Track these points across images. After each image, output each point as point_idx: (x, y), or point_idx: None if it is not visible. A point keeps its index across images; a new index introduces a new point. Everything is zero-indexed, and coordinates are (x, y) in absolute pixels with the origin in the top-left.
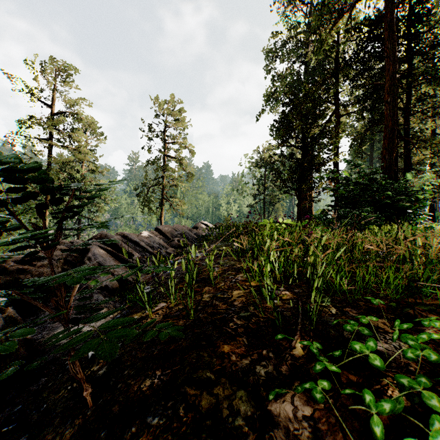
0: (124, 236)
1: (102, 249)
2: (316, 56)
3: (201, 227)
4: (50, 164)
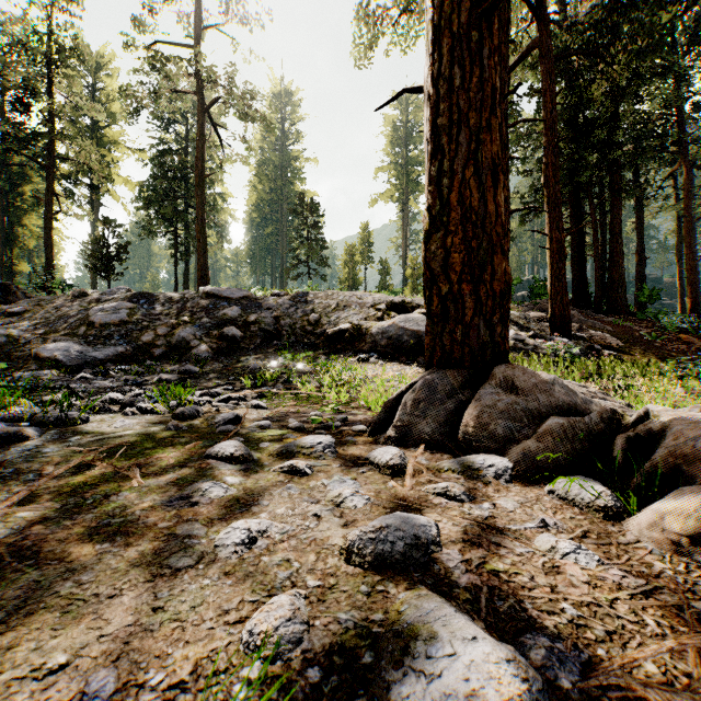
0: None
1: None
2: None
3: None
4: None
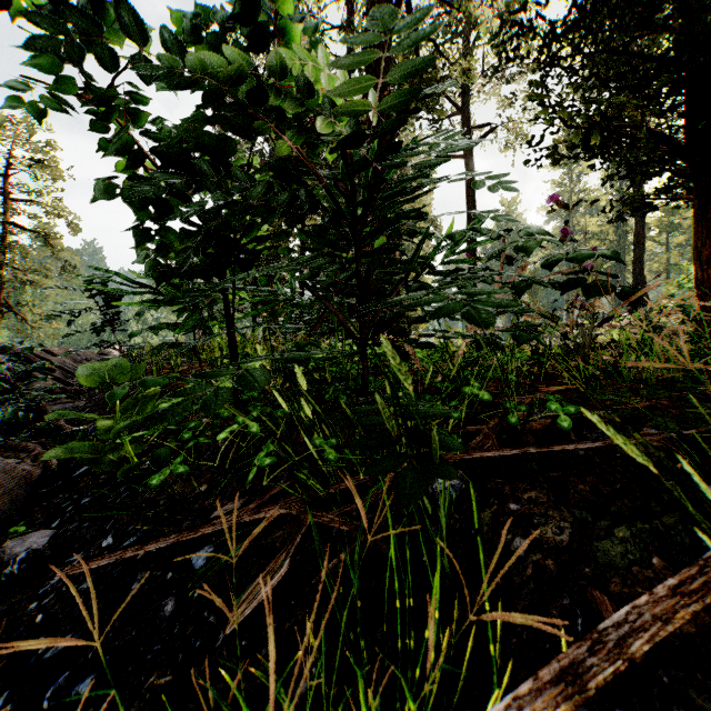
0: None
1: None
2: None
3: (113, 354)
4: None
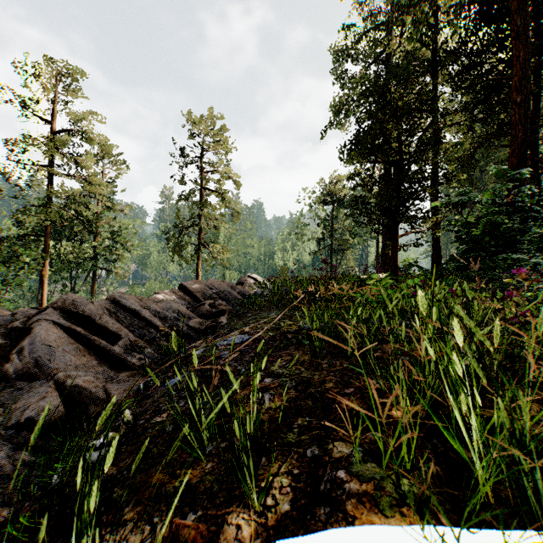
0: (114, 302)
1: (60, 329)
2: (410, 41)
3: (248, 283)
4: (51, 199)
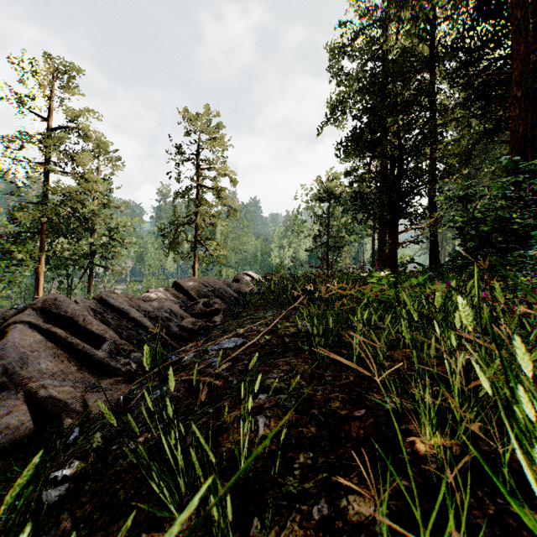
0: (101, 301)
1: (38, 331)
2: (408, 35)
3: (245, 280)
4: (47, 196)
